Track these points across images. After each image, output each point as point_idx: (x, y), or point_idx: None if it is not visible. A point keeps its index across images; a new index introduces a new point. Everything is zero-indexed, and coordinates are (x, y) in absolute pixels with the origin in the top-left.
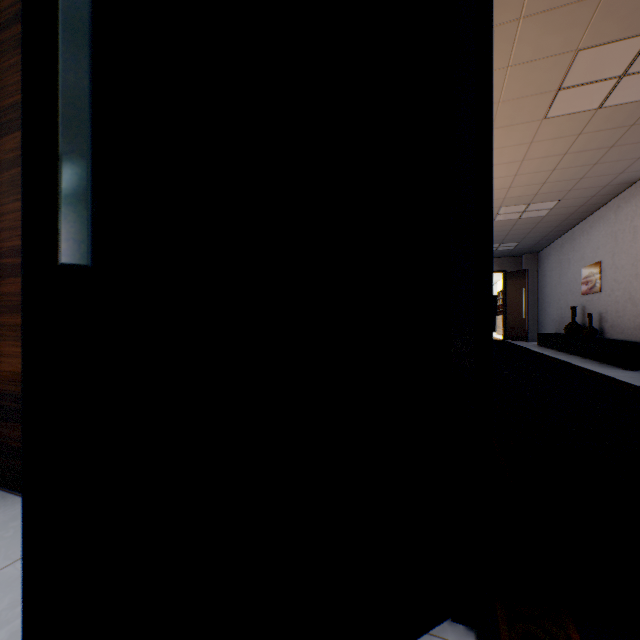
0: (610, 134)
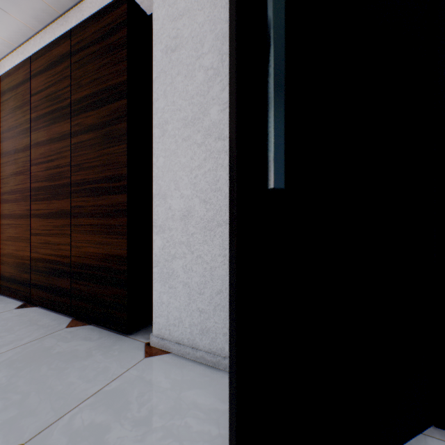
0: None
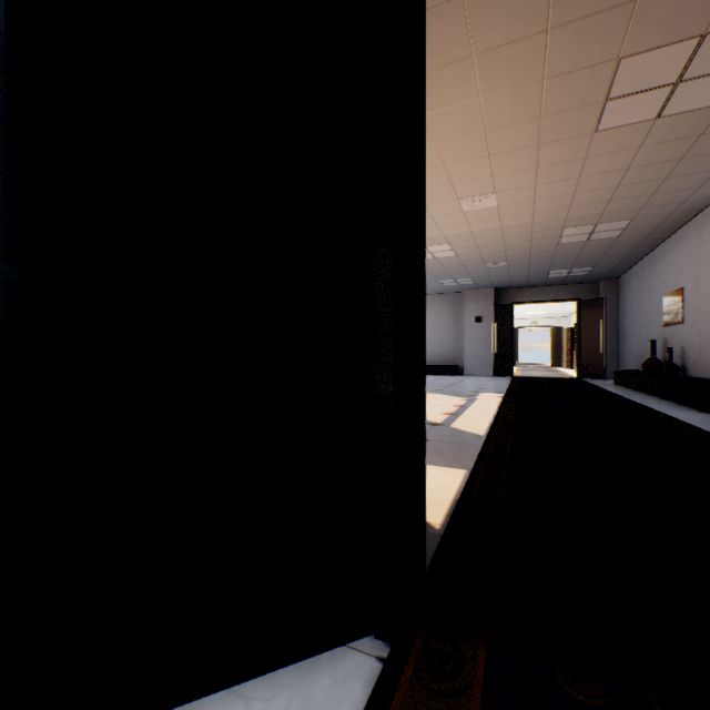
0: (676, 145)
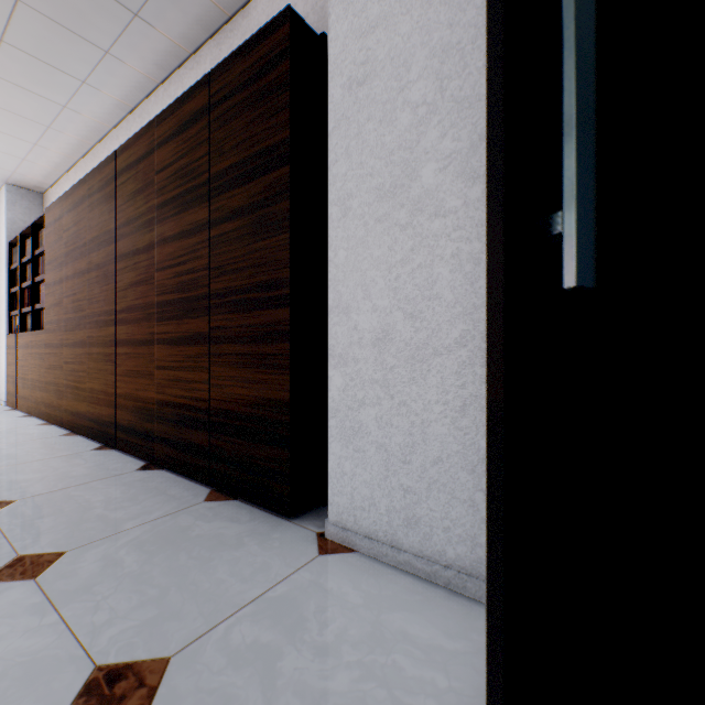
0: None
